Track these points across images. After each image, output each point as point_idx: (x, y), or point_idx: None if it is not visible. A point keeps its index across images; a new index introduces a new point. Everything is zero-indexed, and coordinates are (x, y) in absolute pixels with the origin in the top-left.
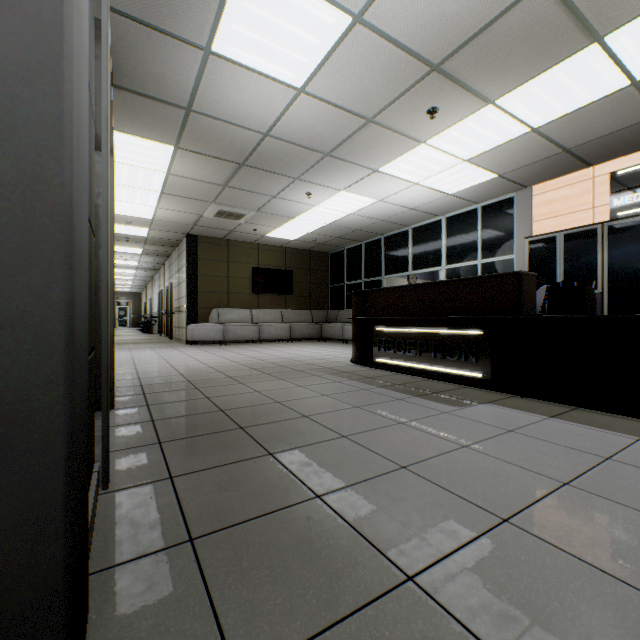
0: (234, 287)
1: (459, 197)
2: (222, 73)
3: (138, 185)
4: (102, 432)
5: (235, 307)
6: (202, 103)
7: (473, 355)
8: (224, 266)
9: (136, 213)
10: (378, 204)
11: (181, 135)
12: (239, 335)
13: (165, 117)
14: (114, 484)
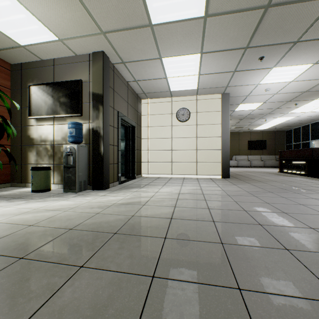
0: (241, 148)
1: None
2: (236, 111)
3: None
4: None
5: (241, 155)
6: (232, 115)
7: (303, 168)
8: (237, 141)
9: None
10: (296, 117)
11: None
12: (242, 164)
13: None
14: None
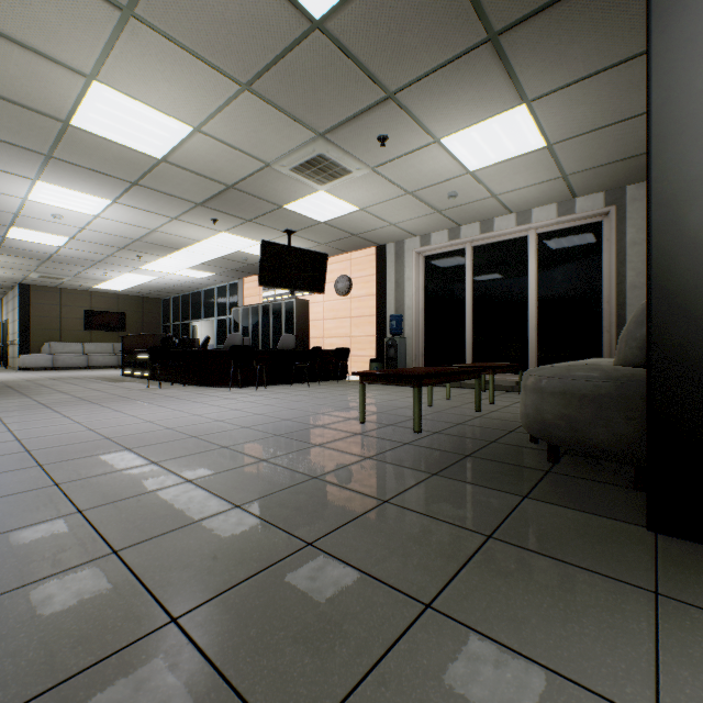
0: (67, 325)
1: (210, 279)
2: (16, 241)
3: None
4: None
5: (68, 341)
6: (8, 245)
7: (146, 366)
8: (57, 309)
9: None
10: (162, 279)
11: None
12: (69, 363)
13: None
14: None
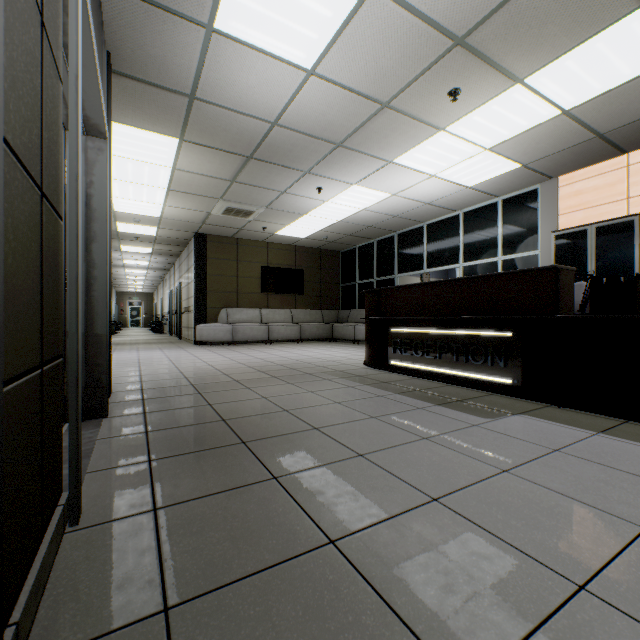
0: (243, 286)
1: (478, 190)
2: (226, 54)
3: (144, 181)
4: (70, 456)
5: (244, 307)
6: (206, 89)
7: (501, 359)
8: (233, 265)
9: (144, 211)
10: (392, 199)
11: (185, 126)
12: (248, 335)
13: (168, 106)
14: (86, 518)
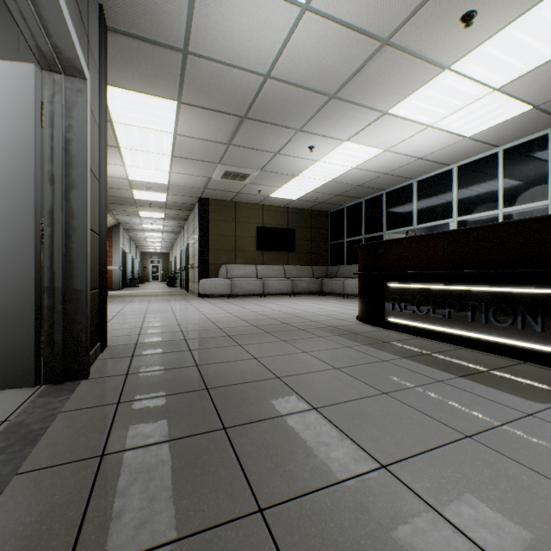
0: (241, 245)
1: (477, 140)
2: None
3: (151, 149)
4: None
5: (242, 263)
6: (198, 41)
7: (537, 321)
8: (232, 226)
9: (153, 179)
10: (383, 155)
11: (182, 87)
12: (245, 289)
13: (163, 65)
14: None
